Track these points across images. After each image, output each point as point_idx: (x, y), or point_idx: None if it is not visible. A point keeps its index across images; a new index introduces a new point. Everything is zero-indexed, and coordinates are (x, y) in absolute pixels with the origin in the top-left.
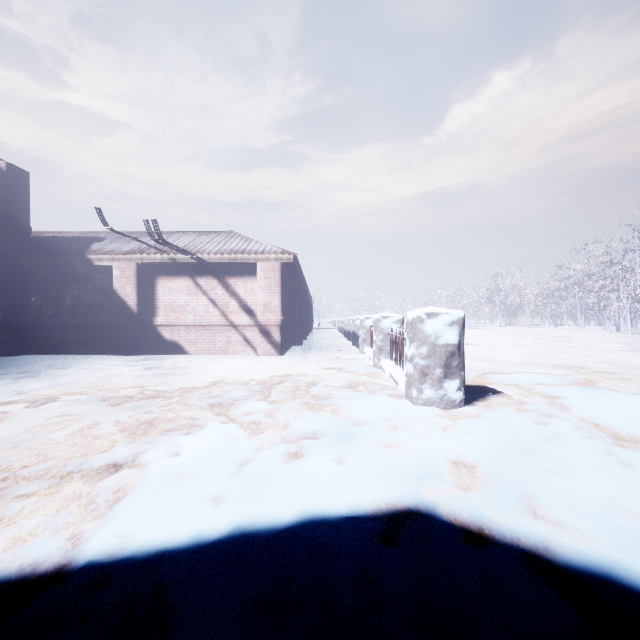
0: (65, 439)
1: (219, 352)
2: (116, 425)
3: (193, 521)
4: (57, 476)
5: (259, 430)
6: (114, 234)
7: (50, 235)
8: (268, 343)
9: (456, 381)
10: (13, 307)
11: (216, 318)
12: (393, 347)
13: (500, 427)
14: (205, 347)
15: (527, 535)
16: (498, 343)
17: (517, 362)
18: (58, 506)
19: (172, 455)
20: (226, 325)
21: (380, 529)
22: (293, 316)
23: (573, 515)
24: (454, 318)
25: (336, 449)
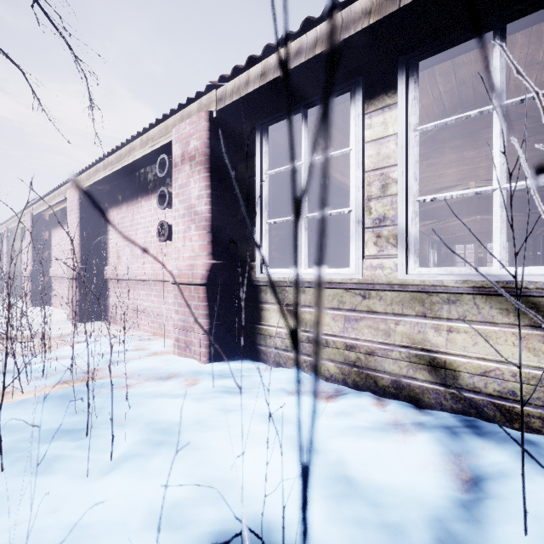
0: None
1: None
2: None
3: None
4: None
5: None
6: None
7: None
8: None
9: None
10: None
11: None
12: None
13: None
14: None
15: None
16: None
17: None
18: None
19: None
20: None
21: None
22: None
23: None
24: None
25: None
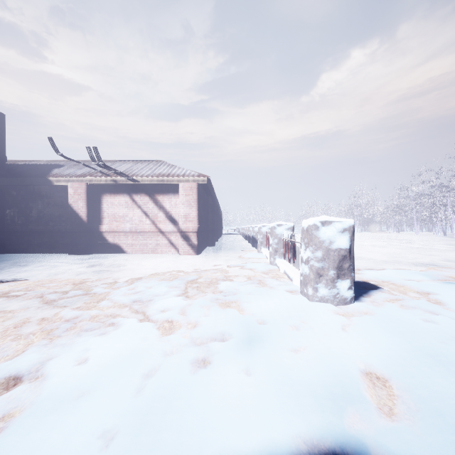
0: None
1: (150, 252)
2: (41, 324)
3: None
4: None
5: (171, 329)
6: (71, 162)
7: (23, 163)
8: (187, 245)
9: (347, 281)
10: None
11: (148, 226)
12: (286, 249)
13: (395, 327)
14: (139, 248)
15: None
16: (360, 245)
17: (381, 260)
18: None
19: (79, 363)
20: (155, 231)
21: None
22: (207, 224)
23: None
24: (345, 226)
25: (244, 356)
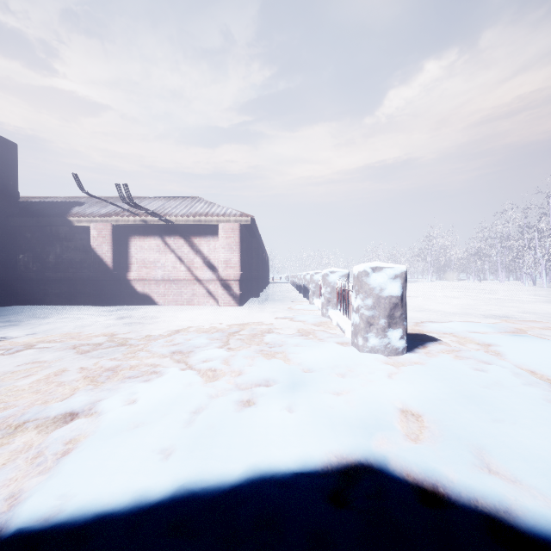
0: (30, 386)
1: (185, 303)
2: (81, 372)
3: (138, 479)
4: (12, 425)
5: (215, 377)
6: (93, 199)
7: (37, 200)
8: (228, 295)
9: (399, 330)
10: (2, 263)
11: (183, 273)
12: (340, 299)
13: (442, 374)
14: (173, 299)
15: (484, 495)
16: (431, 295)
17: (450, 312)
18: (5, 459)
19: (129, 403)
20: (191, 279)
21: (331, 487)
22: (251, 271)
23: (529, 471)
24: (397, 272)
25: (287, 397)
